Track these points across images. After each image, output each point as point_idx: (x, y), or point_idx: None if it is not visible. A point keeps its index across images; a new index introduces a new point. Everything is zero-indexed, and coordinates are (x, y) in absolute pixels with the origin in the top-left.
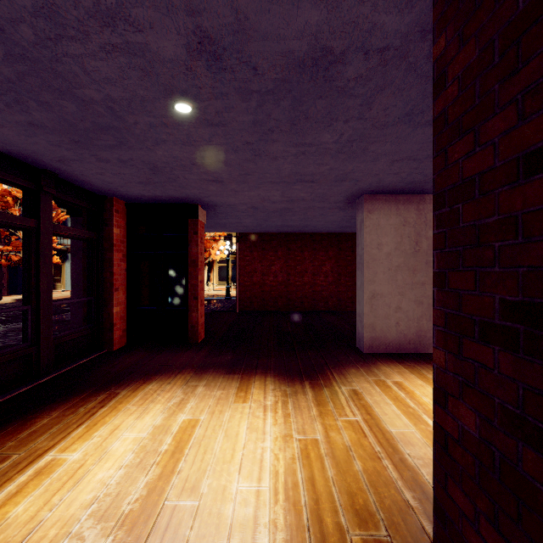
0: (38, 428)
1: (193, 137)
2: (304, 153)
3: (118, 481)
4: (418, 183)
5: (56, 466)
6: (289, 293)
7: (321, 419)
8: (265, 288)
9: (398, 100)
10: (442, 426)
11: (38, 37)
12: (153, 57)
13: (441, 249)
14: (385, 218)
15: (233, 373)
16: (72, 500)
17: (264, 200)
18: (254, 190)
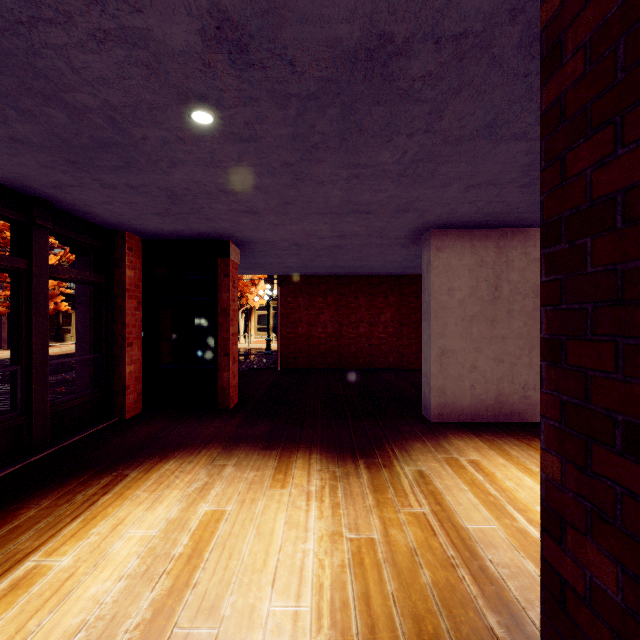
0: (22, 522)
1: (218, 155)
2: (357, 177)
3: (115, 598)
4: (499, 214)
5: (38, 576)
6: (341, 348)
7: (378, 511)
8: (313, 341)
9: (477, 107)
10: (556, 568)
11: (6, 21)
12: (158, 48)
13: (554, 306)
14: (457, 257)
15: (271, 449)
16: (53, 625)
17: (309, 236)
18: (298, 223)
